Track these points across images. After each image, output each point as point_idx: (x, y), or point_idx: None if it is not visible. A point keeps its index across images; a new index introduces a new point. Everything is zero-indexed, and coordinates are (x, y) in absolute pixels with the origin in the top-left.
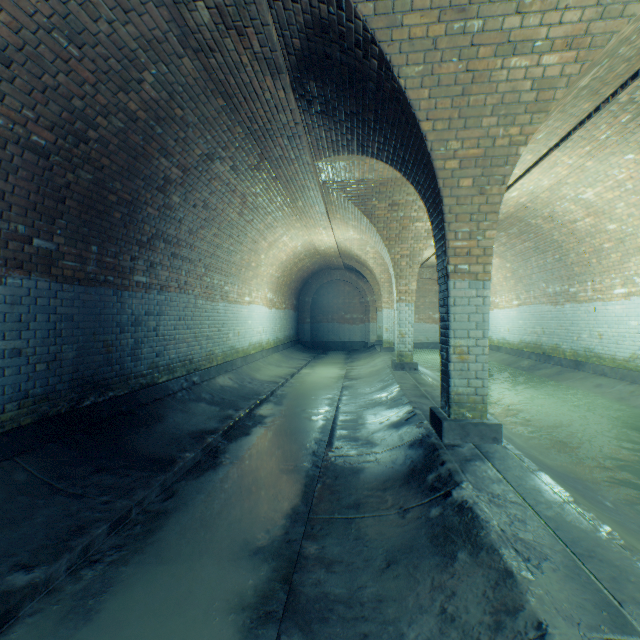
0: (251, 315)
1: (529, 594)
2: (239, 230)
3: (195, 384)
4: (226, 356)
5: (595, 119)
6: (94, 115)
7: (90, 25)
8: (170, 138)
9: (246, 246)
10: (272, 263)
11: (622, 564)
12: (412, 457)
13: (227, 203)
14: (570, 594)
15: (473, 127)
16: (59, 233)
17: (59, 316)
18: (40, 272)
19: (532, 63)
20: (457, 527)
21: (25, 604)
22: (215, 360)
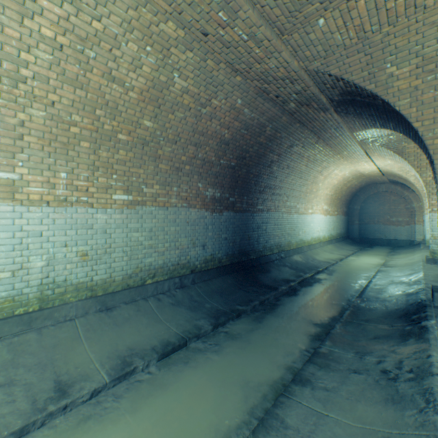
0: (312, 220)
1: (432, 350)
2: (305, 174)
3: (282, 258)
4: (297, 244)
5: None
6: (248, 149)
7: (251, 123)
8: (274, 145)
9: (309, 181)
10: (326, 187)
11: None
12: (408, 308)
13: (299, 163)
14: None
15: None
16: (235, 194)
17: (235, 225)
18: (231, 210)
19: None
20: (415, 332)
21: (242, 314)
22: (291, 246)
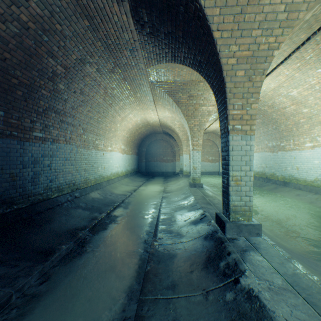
0: (112, 157)
1: None
2: (104, 109)
3: (76, 197)
4: (97, 180)
5: (306, 45)
6: None
7: None
8: (54, 45)
9: (108, 119)
10: (124, 129)
11: None
12: (207, 247)
13: (95, 92)
14: None
15: (246, 36)
16: None
17: None
18: None
19: None
20: (250, 314)
21: None
22: (90, 183)
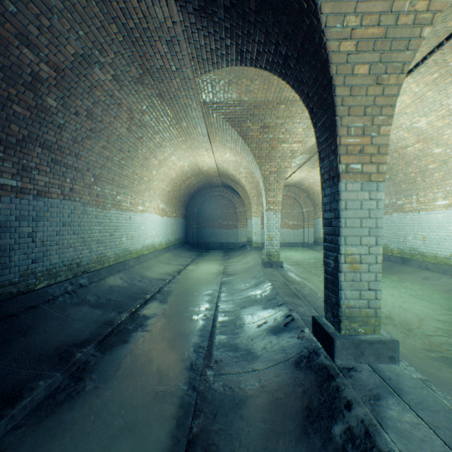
0: (144, 222)
1: None
2: (129, 146)
3: (82, 286)
4: (119, 257)
5: None
6: None
7: None
8: (30, 23)
9: (138, 161)
10: (163, 179)
11: None
12: (303, 384)
13: (114, 116)
14: None
15: None
16: None
17: None
18: None
19: None
20: None
21: None
22: (107, 262)
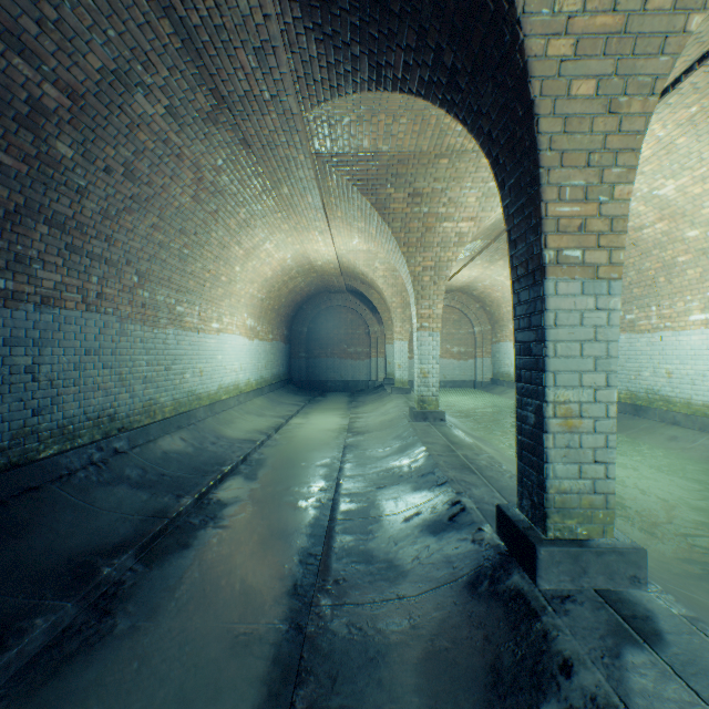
0: (222, 348)
1: None
2: (196, 225)
3: (118, 453)
4: (180, 405)
5: None
6: None
7: None
8: (24, 13)
9: (210, 251)
10: (252, 279)
11: None
12: (484, 625)
13: (170, 176)
14: None
15: None
16: None
17: None
18: None
19: None
20: None
21: None
22: (160, 412)
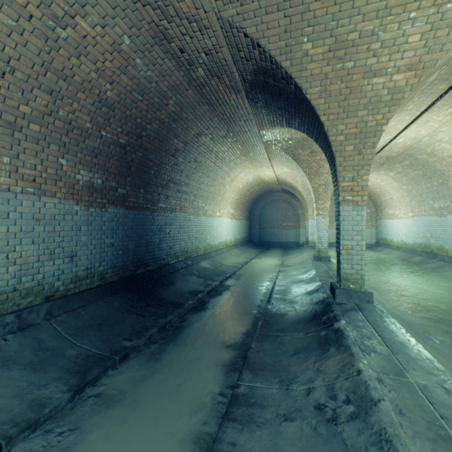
0: (220, 224)
1: (358, 361)
2: (213, 172)
3: (189, 265)
4: (205, 249)
5: (450, 94)
6: (145, 124)
7: (148, 85)
8: (179, 128)
9: (217, 181)
10: (233, 190)
11: (415, 357)
12: (316, 309)
13: (207, 158)
14: (380, 363)
15: (352, 117)
16: (128, 185)
17: (127, 227)
18: (120, 205)
19: (386, 80)
20: (332, 338)
21: (131, 353)
22: (199, 252)
